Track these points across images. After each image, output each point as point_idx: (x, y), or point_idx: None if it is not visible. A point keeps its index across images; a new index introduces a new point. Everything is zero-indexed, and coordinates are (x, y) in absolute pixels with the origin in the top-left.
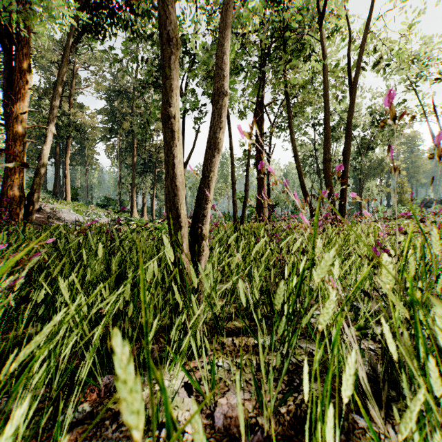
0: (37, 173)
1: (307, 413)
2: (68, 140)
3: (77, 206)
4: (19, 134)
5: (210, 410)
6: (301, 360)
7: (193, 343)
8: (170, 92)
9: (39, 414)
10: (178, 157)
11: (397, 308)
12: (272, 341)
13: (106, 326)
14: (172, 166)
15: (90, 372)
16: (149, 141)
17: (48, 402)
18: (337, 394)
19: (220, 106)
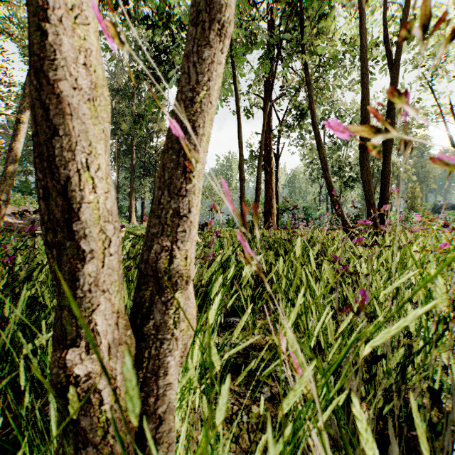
0: (8, 171)
1: None
2: None
3: None
4: None
5: None
6: None
7: None
8: None
9: None
10: None
11: None
12: None
13: None
14: (42, 19)
15: None
16: (148, 142)
17: None
18: None
19: None
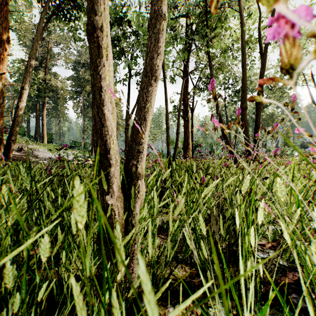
0: (15, 121)
1: None
2: (44, 99)
3: (50, 147)
4: None
5: None
6: None
7: None
8: None
9: None
10: (107, 80)
11: None
12: None
13: None
14: (98, 90)
15: None
16: None
17: None
18: None
19: (158, 30)
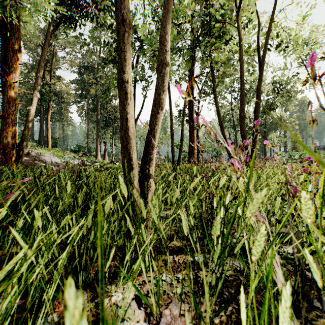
0: (26, 127)
1: (237, 323)
2: (49, 103)
3: (55, 152)
4: (12, 98)
5: (156, 320)
6: (228, 275)
7: (142, 264)
8: (124, 62)
9: (15, 323)
10: (130, 113)
11: (319, 240)
12: (205, 259)
13: (73, 246)
14: (125, 120)
15: (60, 285)
16: (109, 103)
17: (24, 312)
18: (274, 324)
19: (163, 74)
